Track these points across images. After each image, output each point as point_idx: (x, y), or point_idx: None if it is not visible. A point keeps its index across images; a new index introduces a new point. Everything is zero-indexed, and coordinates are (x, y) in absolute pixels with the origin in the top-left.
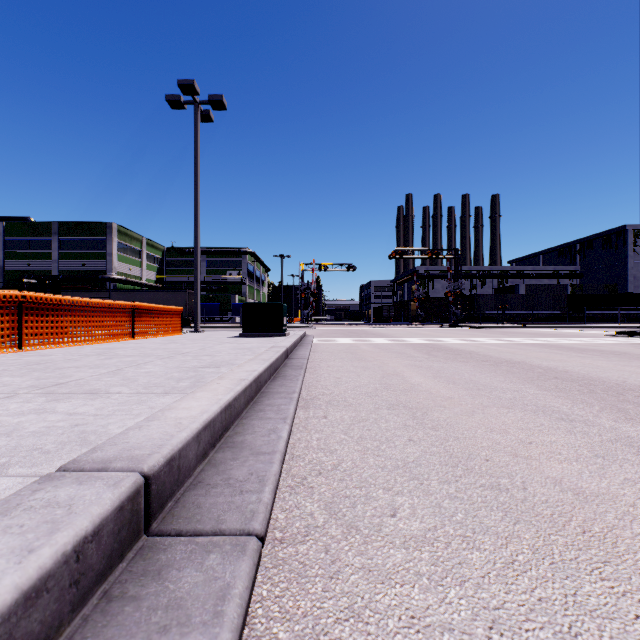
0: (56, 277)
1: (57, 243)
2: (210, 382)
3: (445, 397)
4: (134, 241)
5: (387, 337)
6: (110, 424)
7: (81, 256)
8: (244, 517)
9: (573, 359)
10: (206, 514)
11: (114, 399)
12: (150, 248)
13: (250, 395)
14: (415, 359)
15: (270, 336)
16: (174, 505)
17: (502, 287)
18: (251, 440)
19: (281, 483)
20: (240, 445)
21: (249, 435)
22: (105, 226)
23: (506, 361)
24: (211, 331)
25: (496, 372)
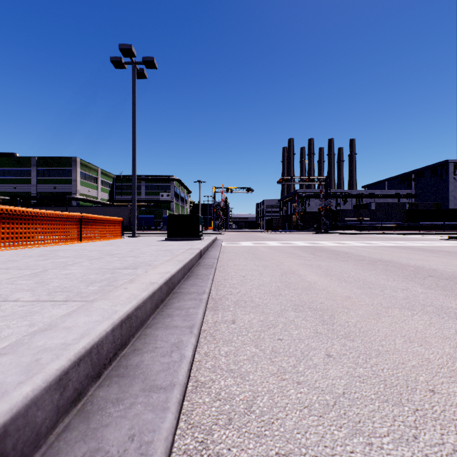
0: (35, 197)
1: (35, 172)
2: (118, 286)
3: (344, 296)
4: (92, 171)
5: (278, 241)
6: None
7: (53, 182)
8: None
9: (431, 258)
10: None
11: (1, 310)
12: (104, 176)
13: (160, 298)
14: (304, 258)
15: (189, 240)
16: None
17: (359, 204)
18: (148, 363)
19: (176, 444)
20: (133, 372)
21: (148, 354)
22: (71, 160)
23: (378, 260)
24: (145, 236)
25: (376, 270)
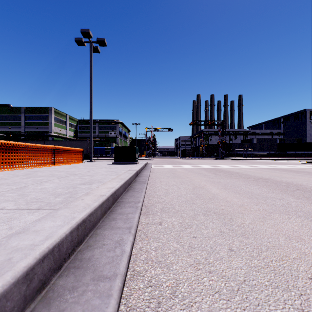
0: (23, 134)
1: (24, 117)
2: (77, 198)
3: (238, 204)
4: (62, 116)
5: (190, 164)
6: None
7: (36, 124)
8: None
9: (297, 177)
10: None
11: None
12: (70, 120)
13: (107, 206)
14: (209, 177)
15: (129, 164)
16: None
17: (245, 139)
18: (97, 256)
19: None
20: (86, 264)
21: (97, 249)
22: (48, 109)
23: (260, 178)
24: (99, 161)
25: (259, 185)
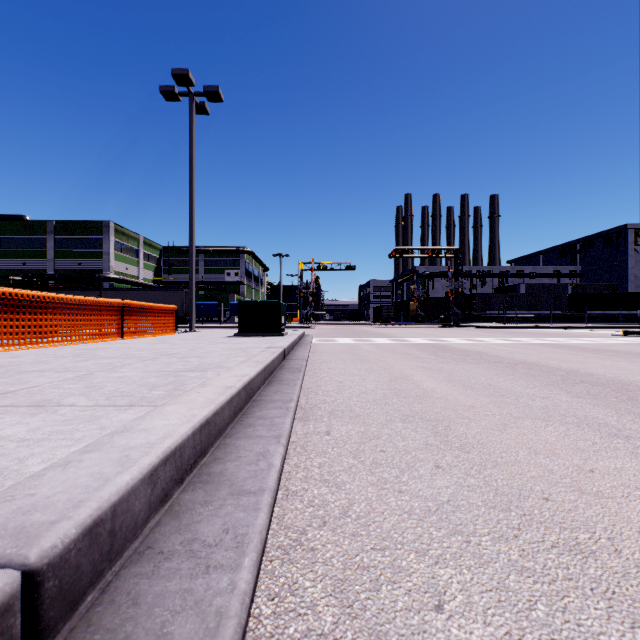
0: (52, 276)
1: (53, 242)
2: (188, 390)
3: (466, 406)
4: (131, 240)
5: (389, 337)
6: (32, 456)
7: (77, 255)
8: (204, 628)
9: (591, 360)
10: (143, 620)
11: (60, 414)
12: (147, 247)
13: (238, 405)
14: (422, 360)
15: (267, 336)
16: (97, 599)
17: (502, 287)
18: (233, 470)
19: (270, 541)
20: (217, 479)
21: (231, 462)
22: (101, 225)
23: (521, 362)
24: (207, 331)
25: (514, 375)
